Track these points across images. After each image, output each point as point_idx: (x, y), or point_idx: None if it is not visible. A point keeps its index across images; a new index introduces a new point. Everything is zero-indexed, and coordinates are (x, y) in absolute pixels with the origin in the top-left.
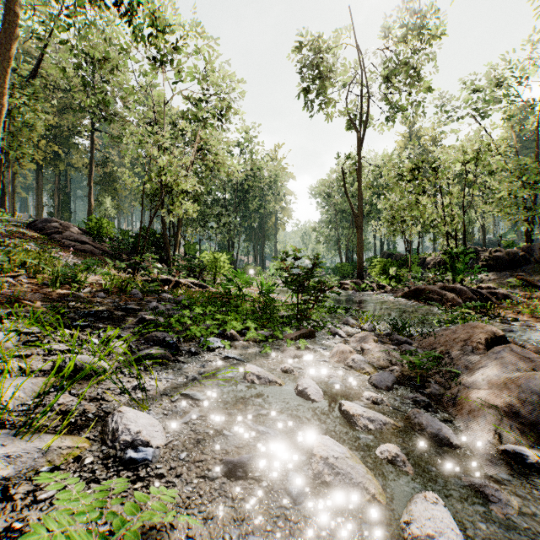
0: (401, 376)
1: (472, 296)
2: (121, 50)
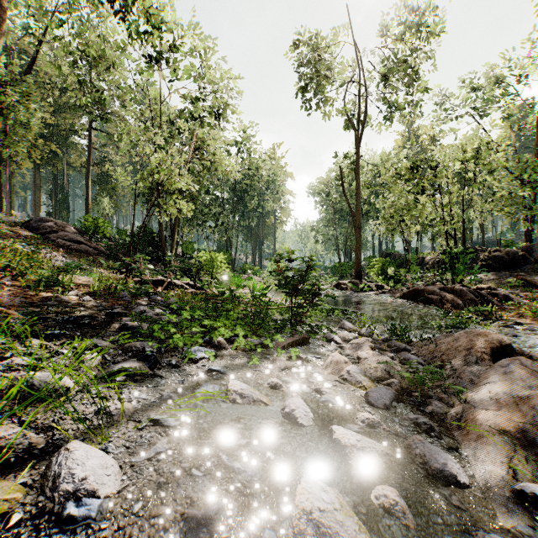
0: (400, 391)
1: (473, 298)
2: (117, 47)
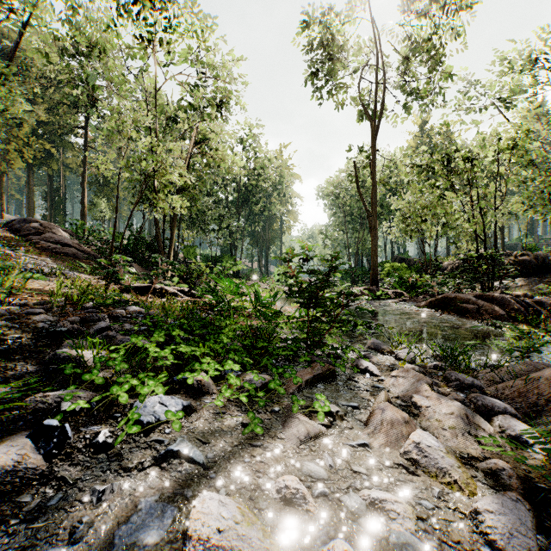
0: (521, 490)
1: (518, 307)
2: (107, 28)
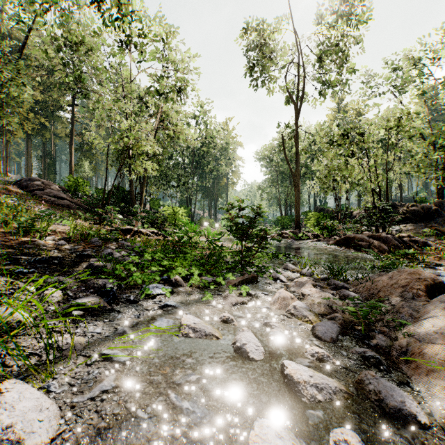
0: (343, 325)
1: (397, 244)
2: (94, 33)
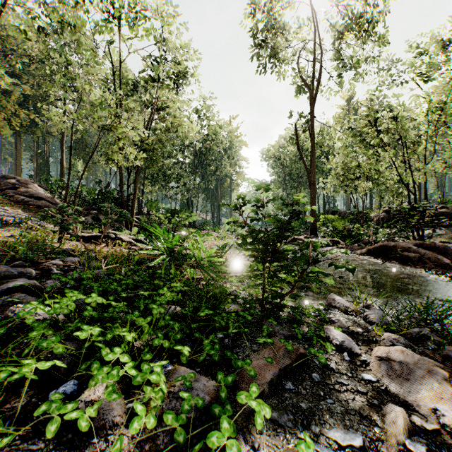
0: None
1: None
2: (75, 4)
